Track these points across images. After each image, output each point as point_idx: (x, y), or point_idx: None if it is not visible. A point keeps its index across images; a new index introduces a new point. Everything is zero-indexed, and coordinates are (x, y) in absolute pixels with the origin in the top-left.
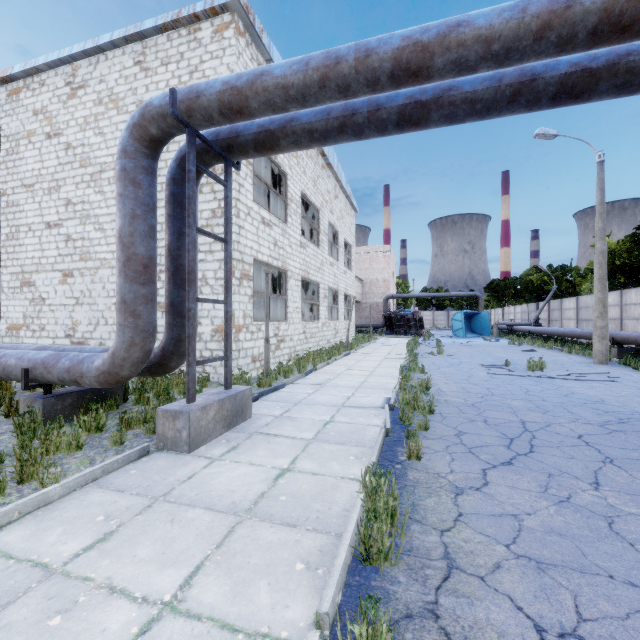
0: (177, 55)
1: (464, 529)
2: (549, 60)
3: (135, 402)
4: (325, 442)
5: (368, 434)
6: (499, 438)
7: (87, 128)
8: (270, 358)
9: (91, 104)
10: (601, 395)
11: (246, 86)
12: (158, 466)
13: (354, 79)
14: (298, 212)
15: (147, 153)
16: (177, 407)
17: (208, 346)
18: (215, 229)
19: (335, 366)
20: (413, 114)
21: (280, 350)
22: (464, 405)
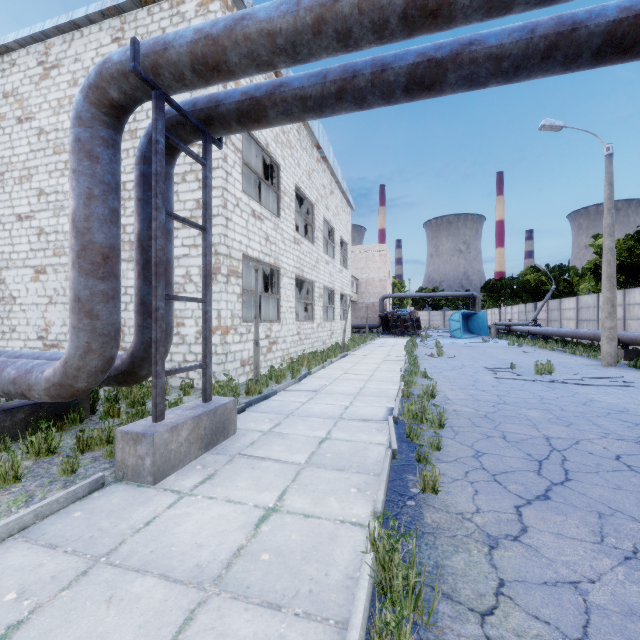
0: (158, 31)
1: (512, 610)
2: (593, 6)
3: (104, 415)
4: (320, 467)
5: (371, 456)
6: (525, 460)
7: (61, 111)
8: (261, 361)
9: (65, 85)
10: (623, 403)
11: (223, 34)
12: (111, 505)
13: (357, 21)
14: (292, 206)
15: (107, 121)
16: (140, 428)
17: (192, 349)
18: (200, 221)
19: (331, 370)
20: (426, 75)
21: (272, 353)
22: (476, 416)
